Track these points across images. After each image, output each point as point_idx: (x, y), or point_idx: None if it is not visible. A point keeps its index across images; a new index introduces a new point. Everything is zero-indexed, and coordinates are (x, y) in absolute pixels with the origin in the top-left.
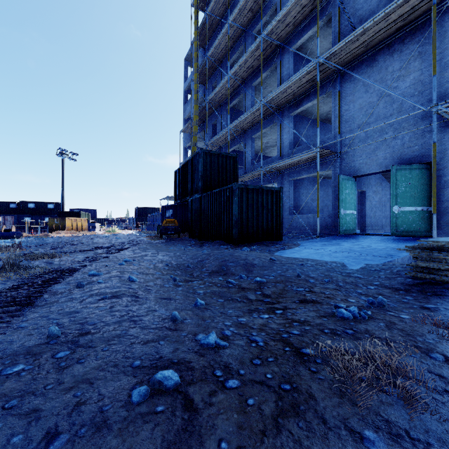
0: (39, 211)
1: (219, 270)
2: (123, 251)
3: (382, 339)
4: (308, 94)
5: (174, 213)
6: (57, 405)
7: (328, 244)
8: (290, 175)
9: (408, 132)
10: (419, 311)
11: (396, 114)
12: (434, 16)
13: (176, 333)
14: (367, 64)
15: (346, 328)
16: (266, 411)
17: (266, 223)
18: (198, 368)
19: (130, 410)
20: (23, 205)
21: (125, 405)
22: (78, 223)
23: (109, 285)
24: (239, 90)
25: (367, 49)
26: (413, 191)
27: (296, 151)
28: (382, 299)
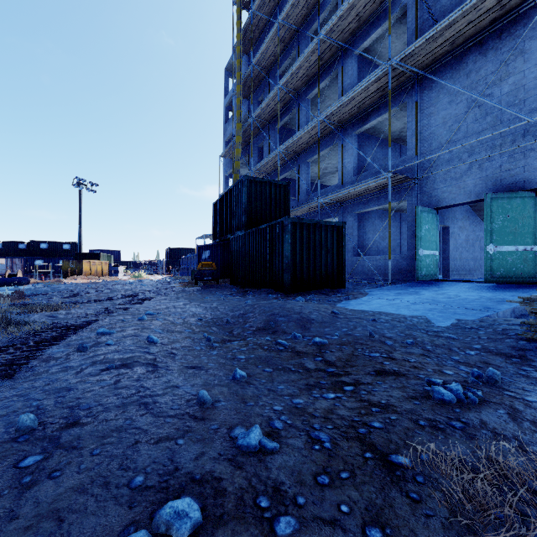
0: (53, 253)
1: (266, 326)
2: (148, 301)
3: (509, 438)
4: (377, 107)
5: (212, 255)
6: None
7: (404, 293)
8: (355, 208)
9: (506, 151)
10: None
11: (489, 129)
12: None
13: (203, 425)
14: (452, 67)
15: (450, 418)
16: None
17: (325, 266)
18: (232, 492)
19: None
20: (34, 246)
21: None
22: (97, 267)
23: (121, 348)
24: (291, 105)
25: (453, 48)
26: (513, 226)
27: (362, 177)
28: (493, 371)
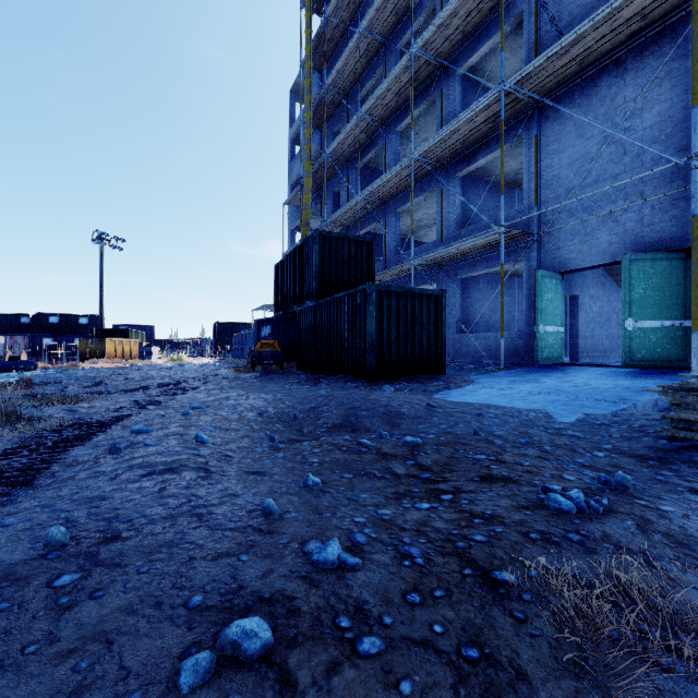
0: (66, 328)
1: (344, 423)
2: (192, 391)
3: (635, 552)
4: (486, 142)
5: (274, 331)
6: (40, 690)
7: (520, 380)
8: (457, 271)
9: (649, 200)
10: (688, 498)
11: (628, 172)
12: (694, 10)
13: (270, 539)
14: (581, 92)
15: (567, 531)
16: None
17: (419, 347)
18: (308, 612)
19: None
20: (41, 320)
21: (167, 692)
22: (124, 347)
23: (163, 449)
24: (376, 138)
25: (582, 68)
26: (658, 296)
27: (466, 232)
28: (623, 476)
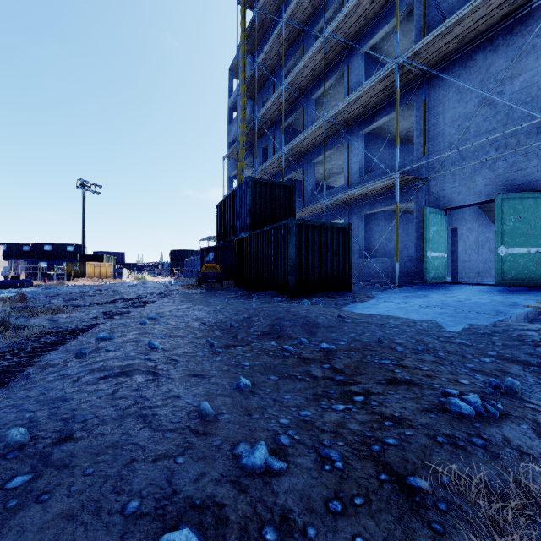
0: (57, 255)
1: (271, 331)
2: (150, 304)
3: (536, 457)
4: (383, 106)
5: (216, 257)
6: None
7: (412, 296)
8: (361, 209)
9: (517, 150)
10: None
11: (500, 128)
12: None
13: (204, 441)
14: (461, 64)
15: (470, 434)
16: None
17: (330, 269)
18: (235, 521)
19: None
20: (38, 248)
21: None
22: (101, 269)
23: (120, 354)
24: (296, 105)
25: (462, 45)
26: (525, 227)
27: (368, 178)
28: (512, 382)
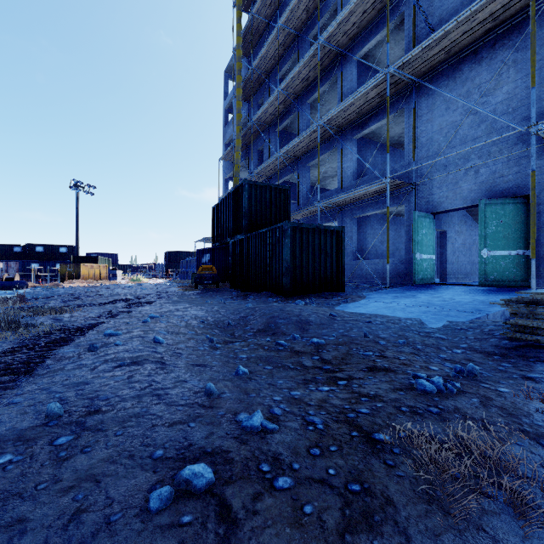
0: (49, 256)
1: (266, 328)
2: (149, 305)
3: (477, 420)
4: (375, 112)
5: (212, 258)
6: (50, 512)
7: (401, 296)
8: (354, 212)
9: (500, 158)
10: (520, 383)
11: (484, 136)
12: (533, 14)
13: (211, 412)
14: (448, 74)
15: (429, 405)
16: (328, 523)
17: (324, 270)
18: (239, 461)
19: (147, 521)
20: (30, 249)
21: (141, 513)
22: (95, 270)
23: (129, 347)
24: (291, 109)
25: (449, 56)
26: (506, 231)
27: (361, 182)
28: (473, 366)
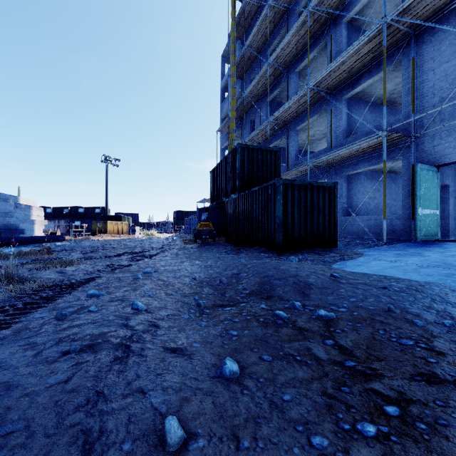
0: (88, 215)
1: (260, 290)
2: (150, 258)
3: None
4: (367, 69)
5: (210, 216)
6: None
7: (405, 254)
8: (344, 170)
9: None
10: None
11: None
12: None
13: None
14: None
15: None
16: None
17: (316, 226)
18: None
19: None
20: (74, 210)
21: None
22: (119, 226)
23: (99, 317)
24: (280, 79)
25: None
26: None
27: (351, 140)
28: None
